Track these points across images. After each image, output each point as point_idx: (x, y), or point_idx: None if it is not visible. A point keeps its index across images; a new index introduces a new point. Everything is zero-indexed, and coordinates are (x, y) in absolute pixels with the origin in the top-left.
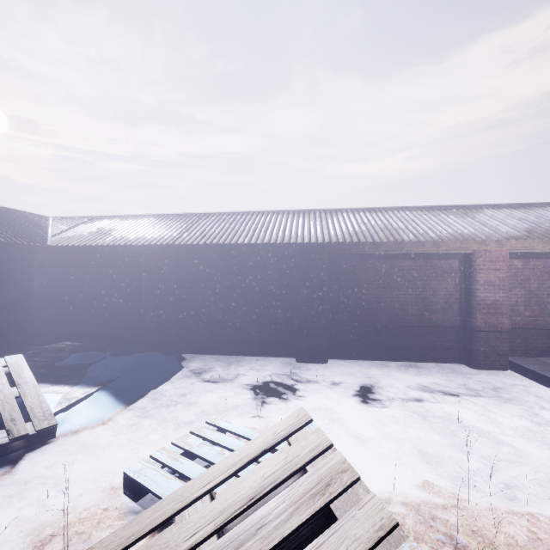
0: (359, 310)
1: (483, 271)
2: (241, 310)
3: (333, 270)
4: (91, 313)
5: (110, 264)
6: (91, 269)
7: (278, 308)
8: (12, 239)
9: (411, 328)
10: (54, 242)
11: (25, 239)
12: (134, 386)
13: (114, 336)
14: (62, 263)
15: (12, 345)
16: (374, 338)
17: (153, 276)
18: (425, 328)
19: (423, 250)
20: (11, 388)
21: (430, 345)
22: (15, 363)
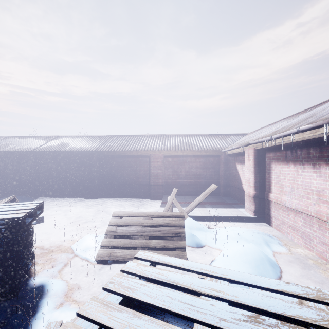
0: (111, 178)
1: (153, 162)
2: (64, 178)
3: (101, 162)
4: None
5: (8, 159)
6: None
7: (79, 178)
8: None
9: (131, 185)
10: None
11: None
12: None
13: (10, 190)
14: None
15: None
16: (117, 189)
17: (25, 164)
18: (136, 185)
19: (132, 154)
20: None
21: (138, 192)
22: None
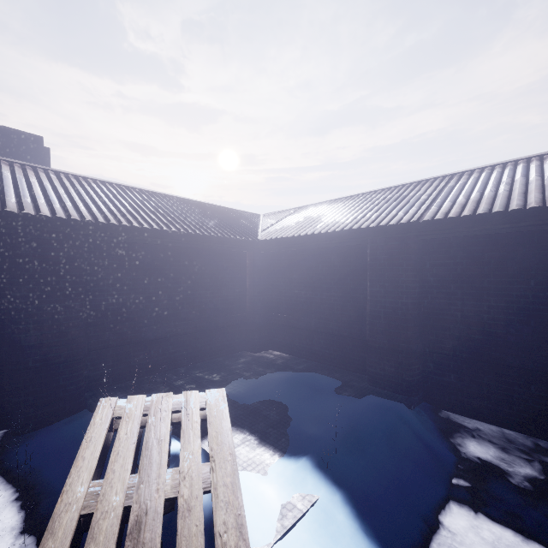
0: None
1: None
2: None
3: None
4: (299, 320)
5: (320, 258)
6: (299, 266)
7: None
8: (227, 234)
9: None
10: (263, 236)
11: (238, 234)
12: (386, 496)
13: (326, 354)
14: (270, 260)
15: (228, 348)
16: None
17: (384, 274)
18: None
19: None
20: (203, 463)
21: None
22: (215, 407)
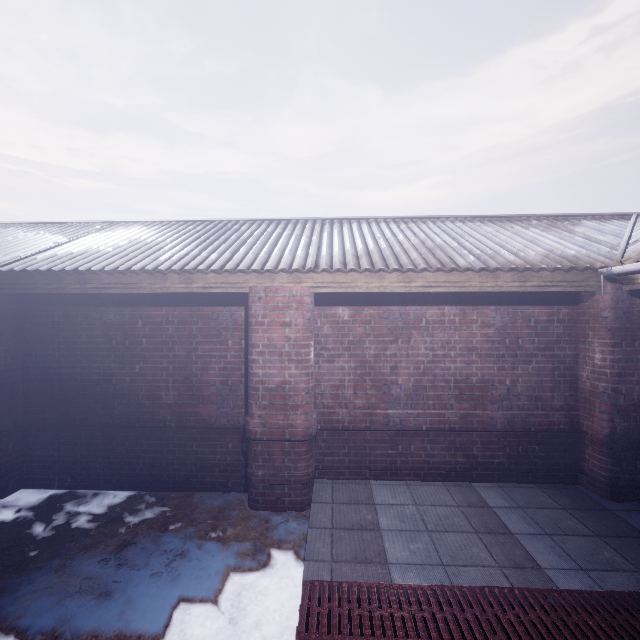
0: (77, 398)
1: (263, 328)
2: None
3: (32, 323)
4: None
5: None
6: None
7: None
8: None
9: (166, 430)
10: None
11: None
12: None
13: None
14: None
15: None
16: (102, 448)
17: None
18: (190, 430)
19: (163, 287)
20: None
21: (197, 461)
22: None
